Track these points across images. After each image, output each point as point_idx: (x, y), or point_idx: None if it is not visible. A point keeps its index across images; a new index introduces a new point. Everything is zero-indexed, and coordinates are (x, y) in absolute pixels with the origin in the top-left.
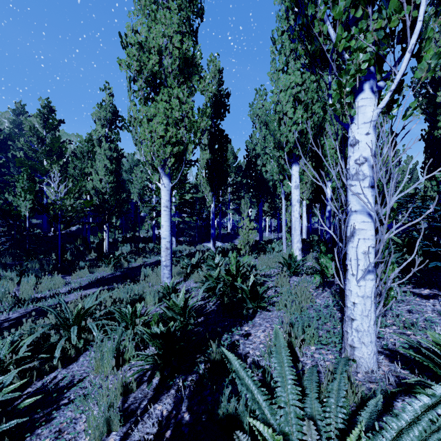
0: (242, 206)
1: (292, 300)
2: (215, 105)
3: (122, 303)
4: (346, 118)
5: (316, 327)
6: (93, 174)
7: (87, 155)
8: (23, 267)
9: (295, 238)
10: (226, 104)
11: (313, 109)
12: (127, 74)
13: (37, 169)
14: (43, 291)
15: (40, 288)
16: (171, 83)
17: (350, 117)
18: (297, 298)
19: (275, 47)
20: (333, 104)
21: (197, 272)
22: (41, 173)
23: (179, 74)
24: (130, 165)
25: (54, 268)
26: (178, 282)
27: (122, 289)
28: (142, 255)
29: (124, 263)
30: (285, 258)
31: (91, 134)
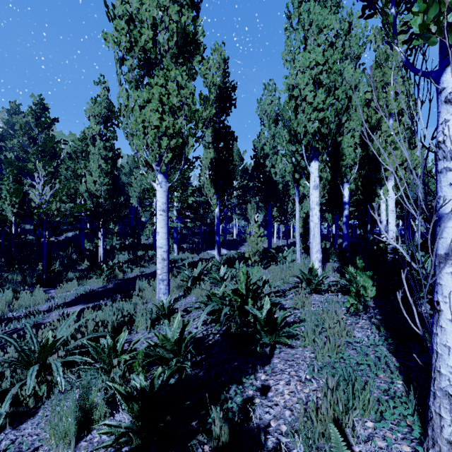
0: (248, 211)
1: (320, 330)
2: (220, 99)
3: (107, 328)
4: (369, 110)
5: (365, 381)
6: (86, 176)
7: (81, 155)
8: (1, 279)
9: (315, 248)
10: (232, 98)
11: (336, 94)
12: (115, 52)
13: (28, 171)
14: (18, 309)
15: (16, 305)
16: (167, 63)
17: (445, 55)
18: (331, 333)
19: (290, 23)
20: (425, 25)
21: (199, 285)
22: (33, 176)
23: (177, 54)
24: (130, 168)
25: (37, 280)
26: (177, 298)
27: (111, 307)
28: (139, 265)
29: (119, 274)
30: (304, 272)
31: (85, 131)
